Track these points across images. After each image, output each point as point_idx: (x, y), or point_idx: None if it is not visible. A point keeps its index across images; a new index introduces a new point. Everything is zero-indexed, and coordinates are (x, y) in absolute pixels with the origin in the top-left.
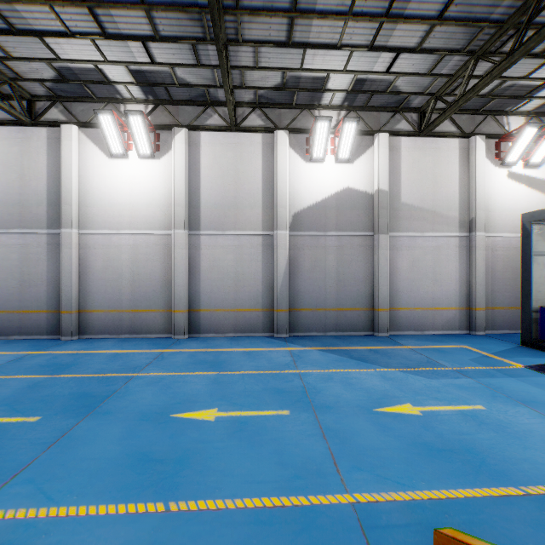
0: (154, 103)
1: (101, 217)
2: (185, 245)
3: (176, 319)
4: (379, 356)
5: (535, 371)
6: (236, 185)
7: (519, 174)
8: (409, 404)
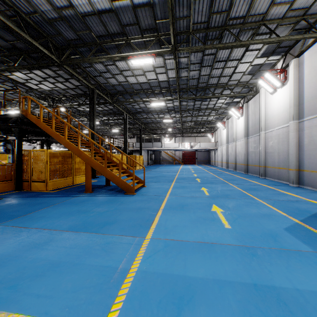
0: (284, 55)
1: (270, 124)
2: (293, 130)
3: (289, 174)
4: None
5: None
6: None
7: None
8: (223, 211)
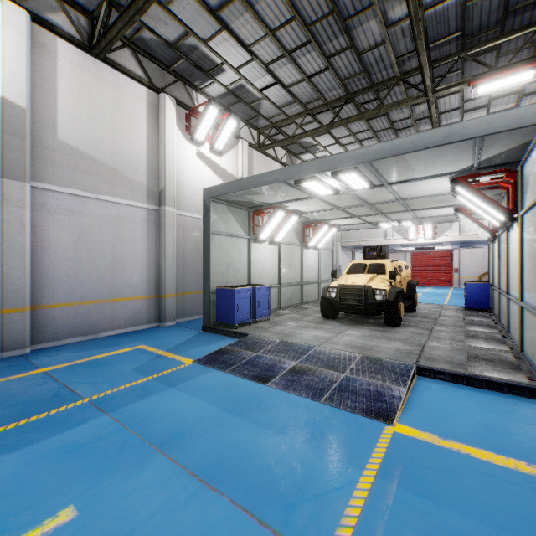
0: None
1: None
2: None
3: None
4: None
5: (203, 366)
6: None
7: (207, 156)
8: None
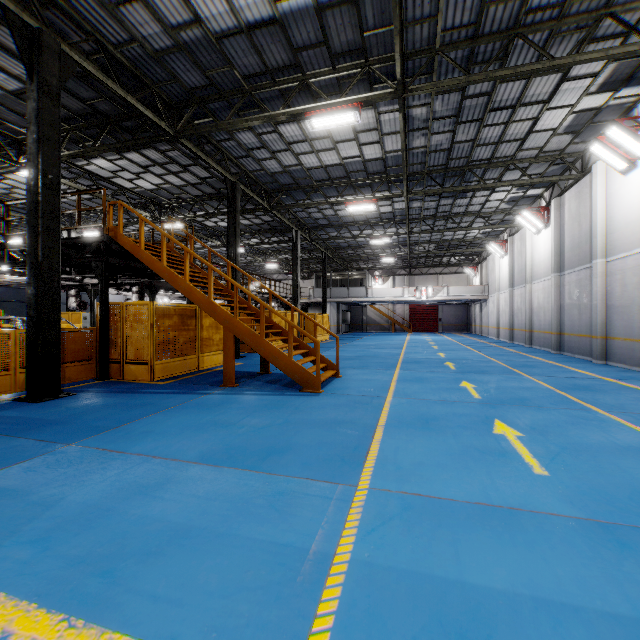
0: None
1: (618, 241)
2: None
3: None
4: None
5: None
6: None
7: None
8: (522, 435)
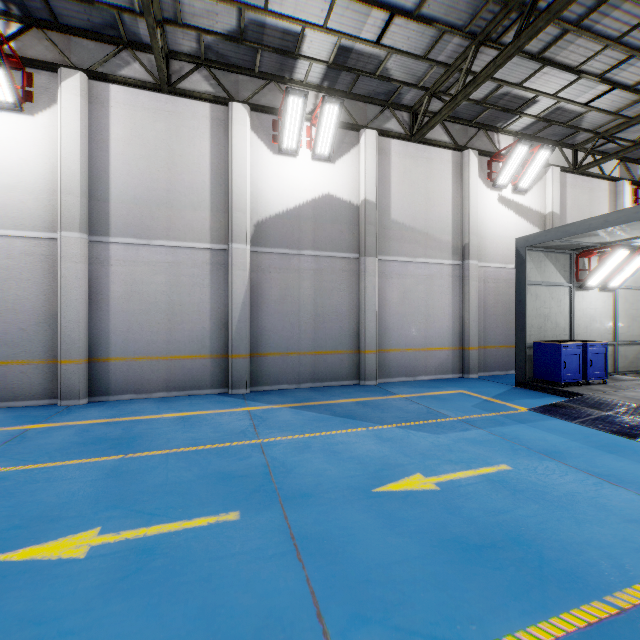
0: (23, 22)
1: None
2: (81, 257)
3: (65, 375)
4: (369, 410)
5: (542, 414)
6: (169, 173)
7: (509, 199)
8: (419, 474)
